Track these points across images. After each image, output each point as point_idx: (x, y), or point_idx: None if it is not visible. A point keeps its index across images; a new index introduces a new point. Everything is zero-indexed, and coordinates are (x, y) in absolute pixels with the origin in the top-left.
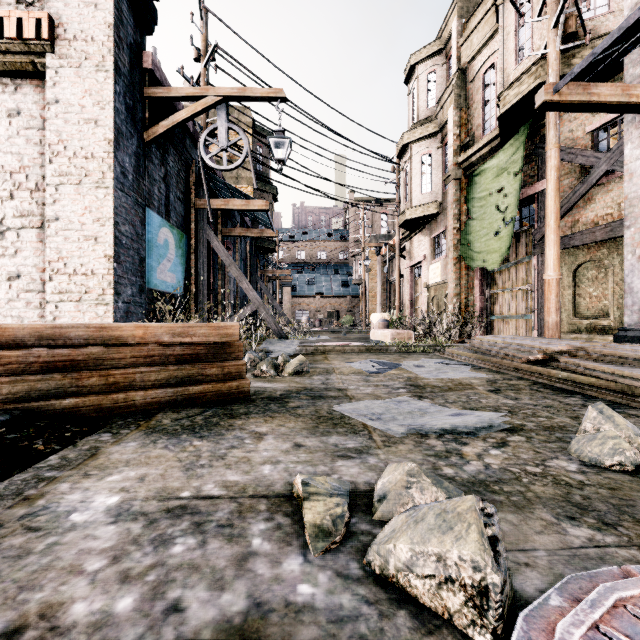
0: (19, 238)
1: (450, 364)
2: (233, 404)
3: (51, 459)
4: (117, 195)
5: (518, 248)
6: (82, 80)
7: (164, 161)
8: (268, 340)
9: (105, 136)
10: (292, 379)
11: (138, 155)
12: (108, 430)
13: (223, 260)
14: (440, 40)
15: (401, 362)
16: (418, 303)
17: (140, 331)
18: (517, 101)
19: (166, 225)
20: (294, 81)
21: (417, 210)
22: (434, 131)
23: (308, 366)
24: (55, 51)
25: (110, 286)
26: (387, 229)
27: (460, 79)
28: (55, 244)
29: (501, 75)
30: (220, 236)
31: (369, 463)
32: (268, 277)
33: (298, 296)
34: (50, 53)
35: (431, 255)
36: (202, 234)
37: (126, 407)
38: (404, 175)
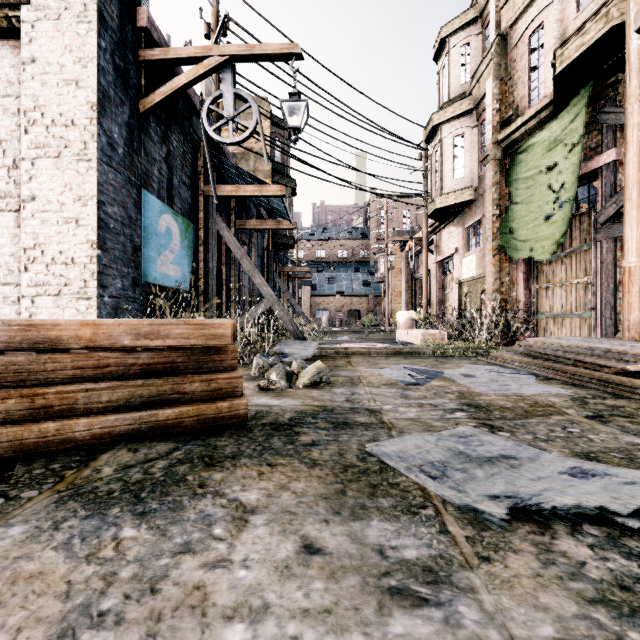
0: None
1: (506, 373)
2: (220, 436)
3: None
4: (102, 170)
5: (574, 234)
6: (61, 34)
7: (166, 139)
8: (283, 341)
9: (87, 99)
10: (307, 393)
11: (131, 126)
12: (5, 490)
13: (234, 252)
14: (475, 7)
15: (441, 369)
16: (448, 301)
17: (88, 330)
18: (580, 54)
19: (168, 211)
20: (313, 58)
21: (449, 197)
22: (468, 108)
23: (328, 375)
24: (31, 2)
25: (93, 277)
26: (410, 225)
27: (500, 46)
28: (31, 228)
29: (557, 28)
30: (233, 229)
31: (465, 628)
32: (287, 275)
33: (318, 295)
34: (26, 4)
35: (464, 247)
36: (211, 224)
37: (61, 442)
38: (433, 160)
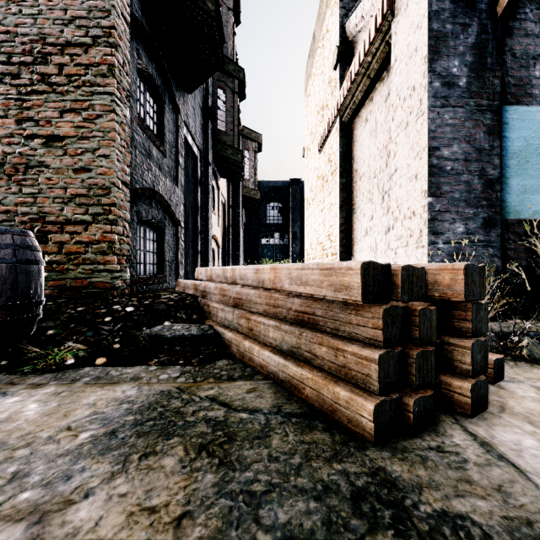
0: (389, 198)
1: None
2: (300, 431)
3: (124, 371)
4: (434, 116)
5: None
6: (408, 18)
7: None
8: None
9: (421, 57)
10: None
11: (481, 45)
12: (190, 371)
13: None
14: None
15: None
16: None
17: (272, 274)
18: None
19: None
20: None
21: None
22: None
23: None
24: (394, 14)
25: (425, 225)
26: None
27: None
28: (394, 195)
29: None
30: None
31: None
32: None
33: None
34: (392, 21)
35: None
36: None
37: (250, 359)
38: None
